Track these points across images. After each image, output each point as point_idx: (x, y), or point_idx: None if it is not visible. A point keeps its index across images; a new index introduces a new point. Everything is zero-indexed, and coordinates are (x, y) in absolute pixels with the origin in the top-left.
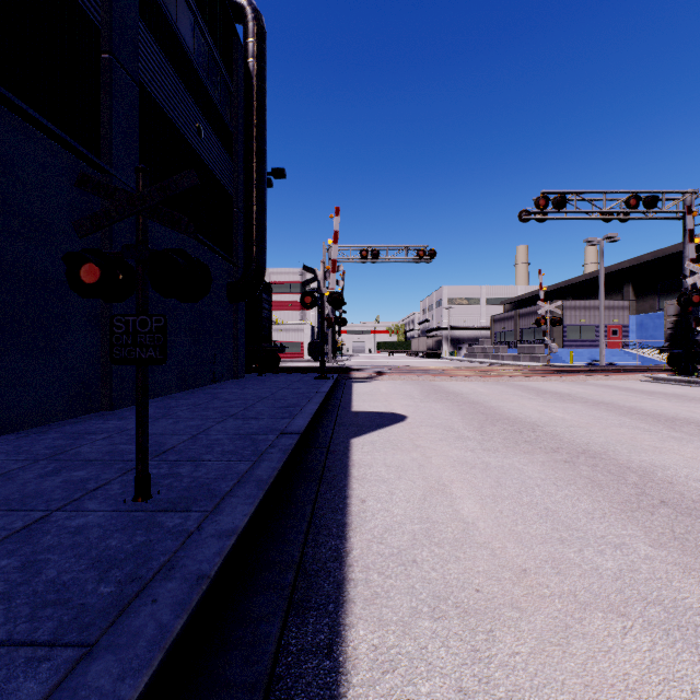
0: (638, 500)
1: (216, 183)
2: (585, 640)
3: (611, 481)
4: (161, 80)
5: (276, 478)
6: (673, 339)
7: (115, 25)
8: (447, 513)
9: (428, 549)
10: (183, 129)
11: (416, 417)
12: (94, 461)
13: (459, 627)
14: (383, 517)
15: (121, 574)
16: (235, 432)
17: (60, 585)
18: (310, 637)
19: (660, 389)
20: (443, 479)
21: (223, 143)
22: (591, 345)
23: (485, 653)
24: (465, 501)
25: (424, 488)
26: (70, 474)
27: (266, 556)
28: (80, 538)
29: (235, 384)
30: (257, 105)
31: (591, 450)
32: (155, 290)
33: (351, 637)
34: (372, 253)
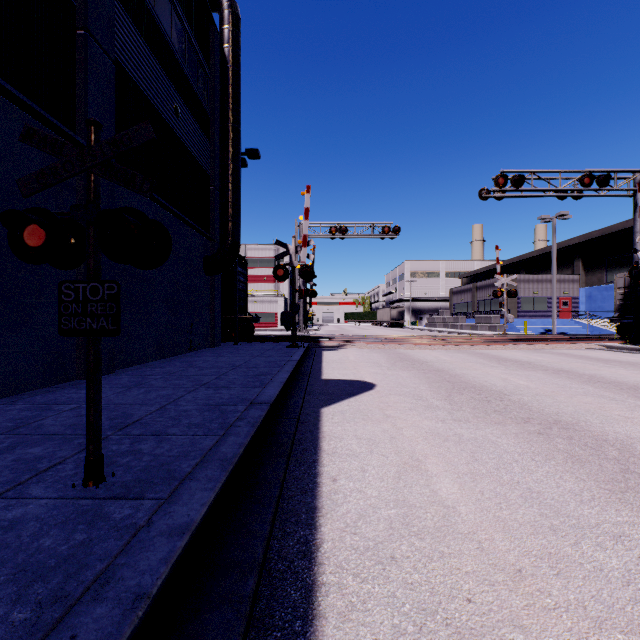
0: (624, 478)
1: (192, 161)
2: None
3: (591, 456)
4: (138, 60)
5: (242, 456)
6: (622, 310)
7: (90, 2)
8: (425, 495)
9: (407, 542)
10: (160, 108)
11: (384, 385)
12: (54, 435)
13: None
14: (356, 500)
15: (45, 591)
16: (205, 402)
17: None
18: None
19: (614, 357)
20: (416, 453)
21: (200, 124)
22: (543, 315)
23: None
24: (442, 480)
25: (398, 464)
26: (25, 451)
27: (225, 553)
28: (10, 536)
29: (211, 352)
30: (232, 88)
31: (562, 420)
32: (106, 254)
33: None
34: (340, 229)
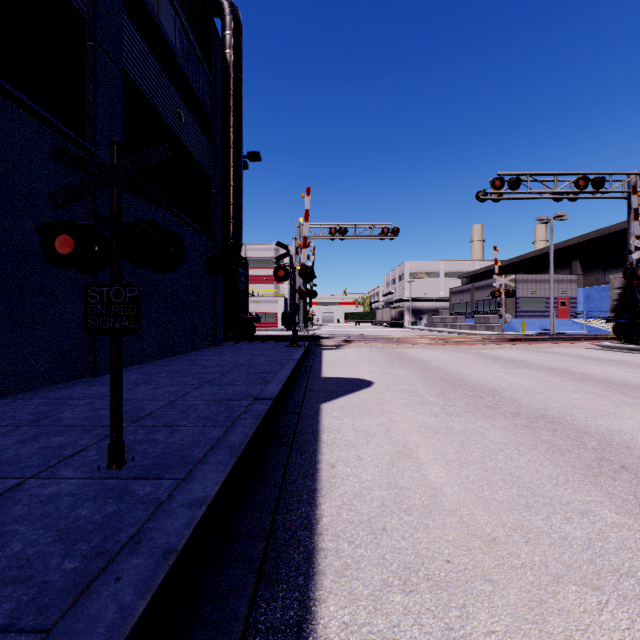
0: (599, 465)
1: (195, 165)
2: (561, 617)
3: (571, 446)
4: (143, 68)
5: (248, 444)
6: (618, 310)
7: (99, 15)
8: (415, 478)
9: (397, 516)
10: (164, 114)
11: (382, 382)
12: (74, 426)
13: (432, 602)
14: (352, 483)
15: (88, 548)
16: (211, 398)
17: (24, 560)
18: (279, 613)
19: (607, 357)
20: (409, 444)
21: (202, 128)
22: (541, 315)
23: (459, 632)
24: (431, 466)
25: (392, 453)
26: (49, 440)
27: (236, 524)
28: (50, 508)
29: (213, 351)
30: (234, 93)
31: (549, 414)
32: (129, 261)
33: (321, 613)
34: (340, 230)
